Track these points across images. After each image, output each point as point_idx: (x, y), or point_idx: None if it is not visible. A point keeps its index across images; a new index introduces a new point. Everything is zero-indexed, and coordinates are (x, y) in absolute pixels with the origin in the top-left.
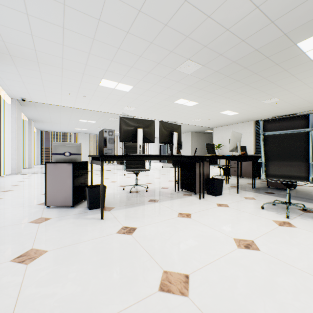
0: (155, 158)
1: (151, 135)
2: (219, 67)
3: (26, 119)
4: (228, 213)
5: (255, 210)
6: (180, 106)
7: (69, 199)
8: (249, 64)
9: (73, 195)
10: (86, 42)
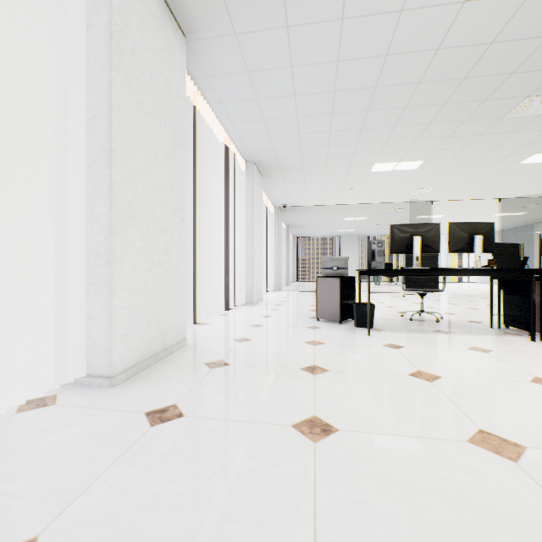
0: (439, 273)
1: (434, 242)
2: None
3: (283, 225)
4: None
5: None
6: (538, 166)
7: (337, 314)
8: None
9: (340, 310)
10: (353, 135)
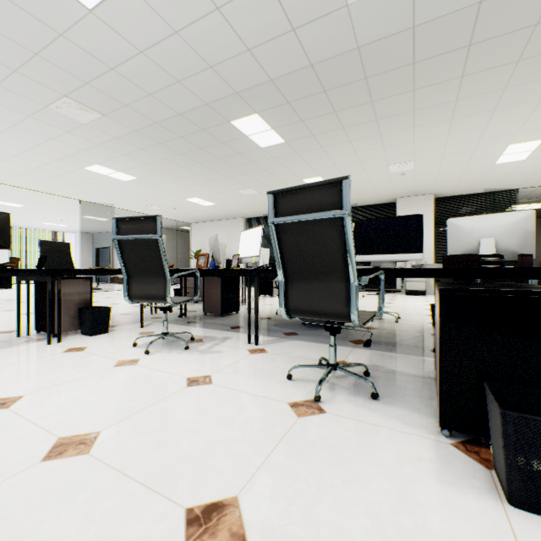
0: None
1: None
2: (136, 125)
3: None
4: (60, 361)
5: (121, 349)
6: (103, 178)
7: None
8: (183, 132)
9: None
10: None
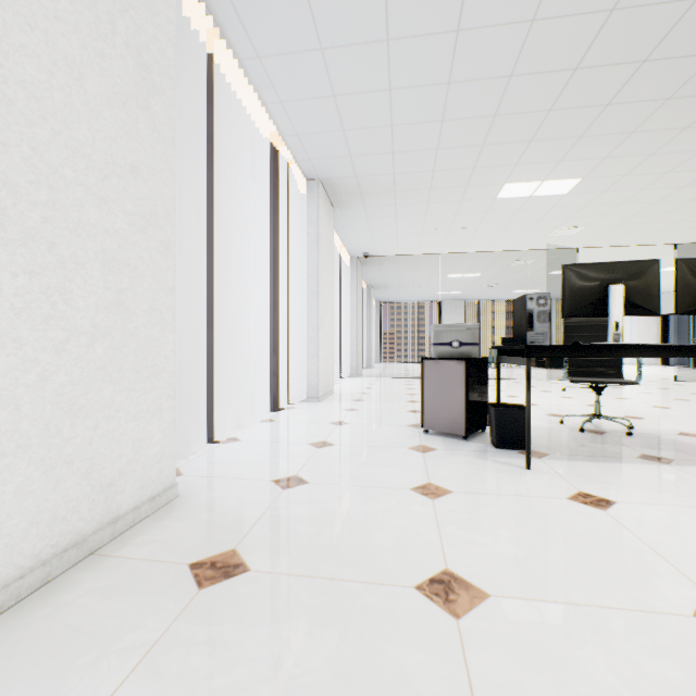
0: (663, 353)
1: (648, 296)
2: None
3: (363, 285)
4: None
5: None
6: None
7: (459, 423)
8: None
9: (466, 417)
10: (478, 127)
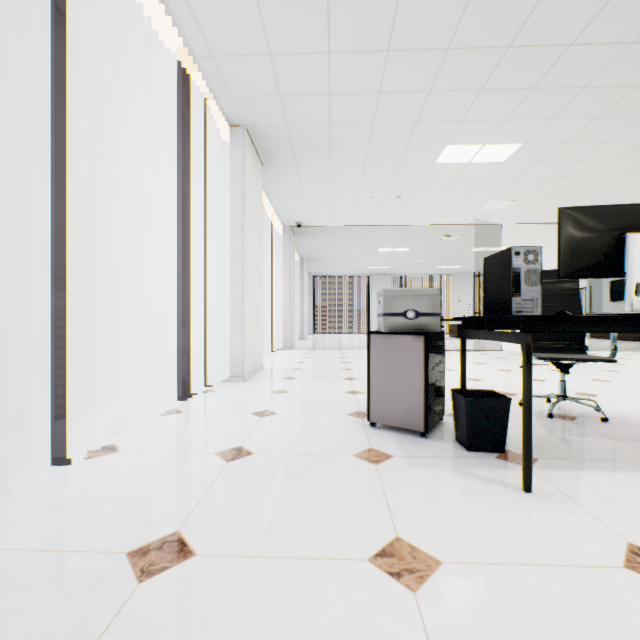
0: None
1: None
2: None
3: (296, 258)
4: None
5: None
6: None
7: (417, 416)
8: None
9: (426, 408)
10: (428, 65)
